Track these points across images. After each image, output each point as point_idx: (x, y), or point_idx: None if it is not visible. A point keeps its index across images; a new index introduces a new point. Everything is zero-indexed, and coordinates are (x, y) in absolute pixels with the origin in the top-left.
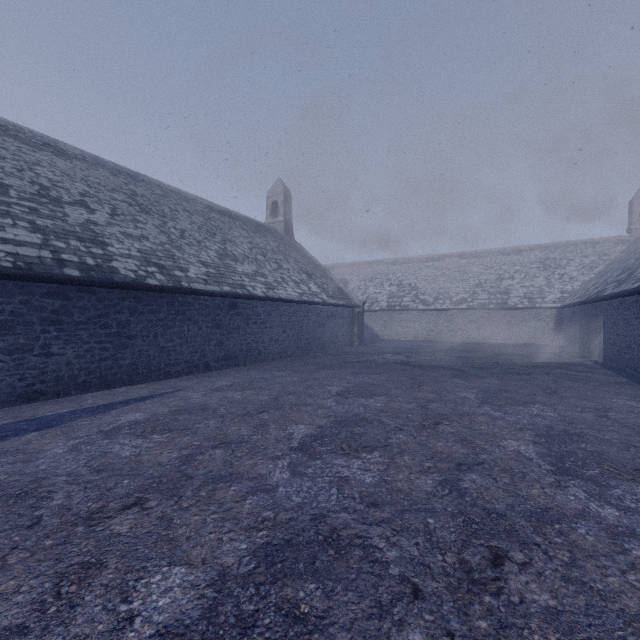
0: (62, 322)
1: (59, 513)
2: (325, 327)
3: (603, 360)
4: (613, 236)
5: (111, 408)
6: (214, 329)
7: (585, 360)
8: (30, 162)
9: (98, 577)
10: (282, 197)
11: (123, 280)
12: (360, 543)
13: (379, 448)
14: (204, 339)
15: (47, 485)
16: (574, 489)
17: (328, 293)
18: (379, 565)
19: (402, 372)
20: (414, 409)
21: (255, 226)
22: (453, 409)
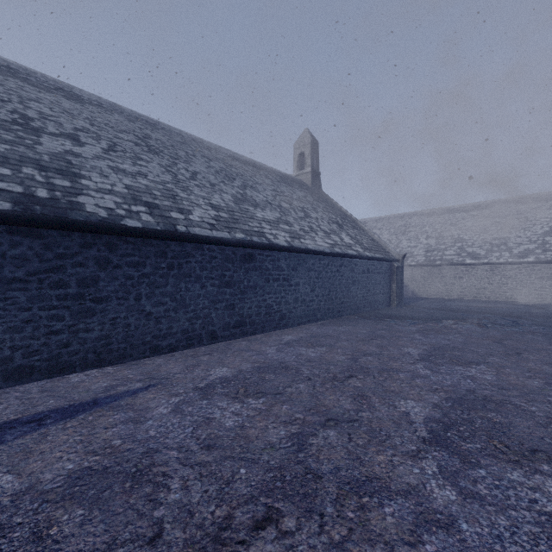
0: None
1: None
2: (360, 284)
3: None
4: None
5: None
6: (222, 288)
7: None
8: (26, 98)
9: None
10: (309, 147)
11: (84, 219)
12: None
13: None
14: (209, 301)
15: None
16: None
17: (362, 245)
18: None
19: (511, 362)
20: None
21: (281, 176)
22: None
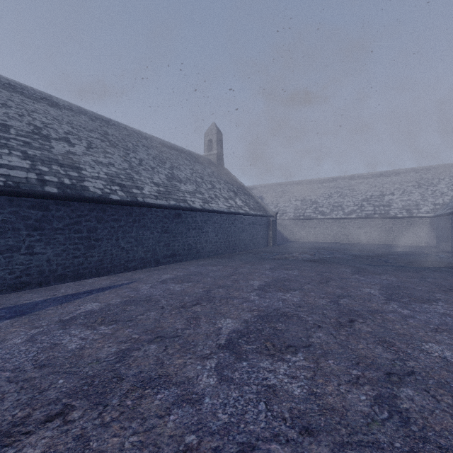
0: (43, 228)
1: None
2: (247, 232)
3: None
4: None
5: (76, 297)
6: (163, 233)
7: None
8: (29, 110)
9: None
10: (215, 136)
11: (91, 196)
12: None
13: (302, 348)
14: (155, 241)
15: None
16: None
17: (249, 206)
18: None
19: (310, 268)
20: (327, 304)
21: (195, 157)
22: (363, 305)
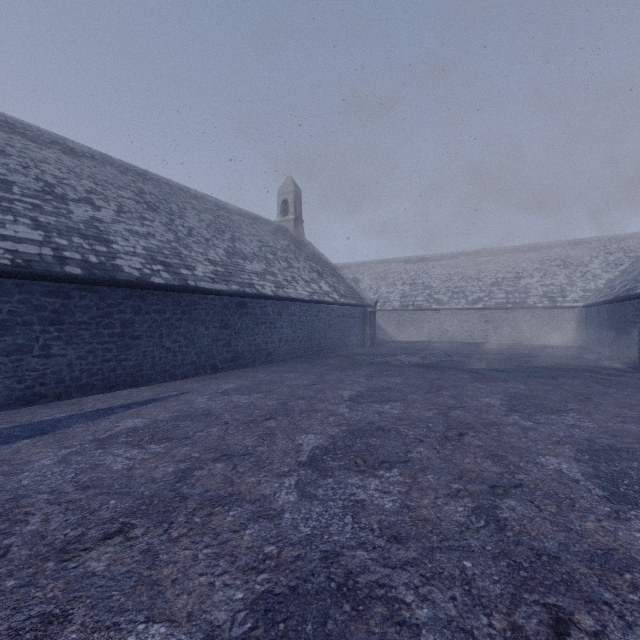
0: (63, 322)
1: (31, 542)
2: (336, 327)
3: (634, 363)
4: (639, 232)
5: (111, 413)
6: (222, 329)
7: (614, 363)
8: (36, 159)
9: (58, 637)
10: (292, 195)
11: (127, 278)
12: (382, 595)
13: (398, 464)
14: (211, 339)
15: (25, 505)
16: (638, 523)
17: (339, 292)
18: (408, 630)
19: (418, 375)
20: (434, 417)
21: (265, 224)
22: (478, 417)
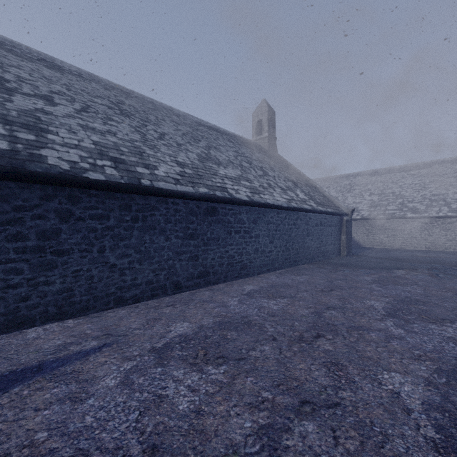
0: None
1: None
2: (314, 236)
3: None
4: None
5: None
6: (186, 240)
7: None
8: (7, 64)
9: None
10: (266, 115)
11: (43, 170)
12: None
13: None
14: (173, 252)
15: None
16: None
17: (315, 200)
18: None
19: None
20: None
21: (241, 141)
22: None
